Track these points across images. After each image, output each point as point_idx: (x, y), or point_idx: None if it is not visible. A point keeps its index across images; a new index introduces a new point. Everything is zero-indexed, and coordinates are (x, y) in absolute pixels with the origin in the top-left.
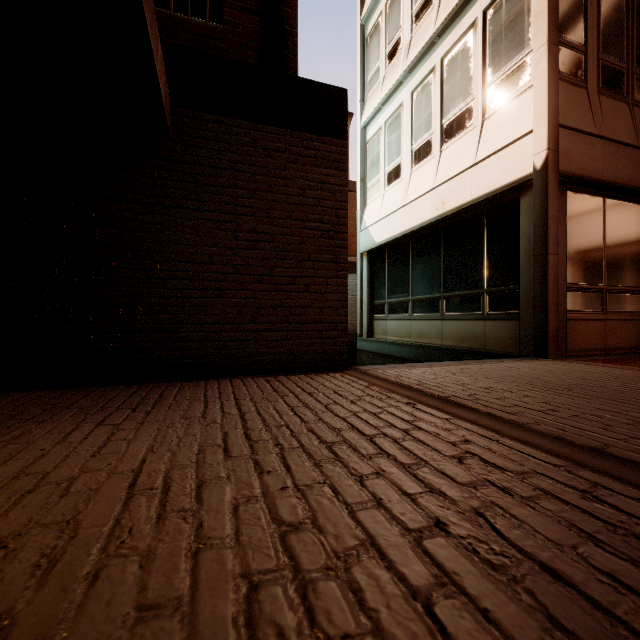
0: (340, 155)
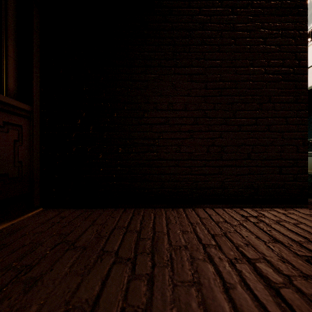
0: (300, 1)
